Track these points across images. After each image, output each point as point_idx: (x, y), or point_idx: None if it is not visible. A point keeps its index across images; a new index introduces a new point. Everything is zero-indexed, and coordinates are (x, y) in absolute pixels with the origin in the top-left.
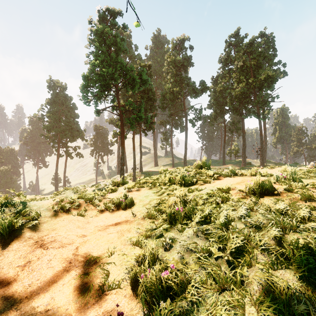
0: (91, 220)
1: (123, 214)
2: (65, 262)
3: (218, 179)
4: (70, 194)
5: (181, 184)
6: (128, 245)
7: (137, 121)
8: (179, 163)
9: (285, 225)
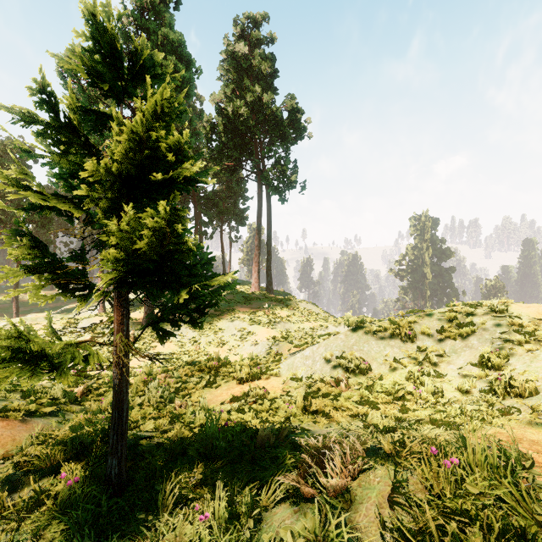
0: None
1: None
2: None
3: None
4: (28, 321)
5: None
6: None
7: None
8: None
9: None
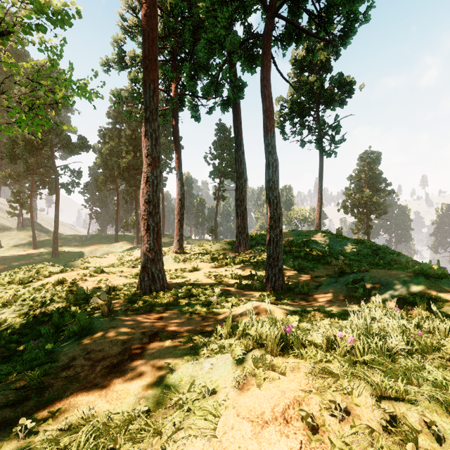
0: None
1: None
2: None
3: (50, 276)
4: None
5: (20, 283)
6: None
7: None
8: (47, 241)
9: (54, 294)
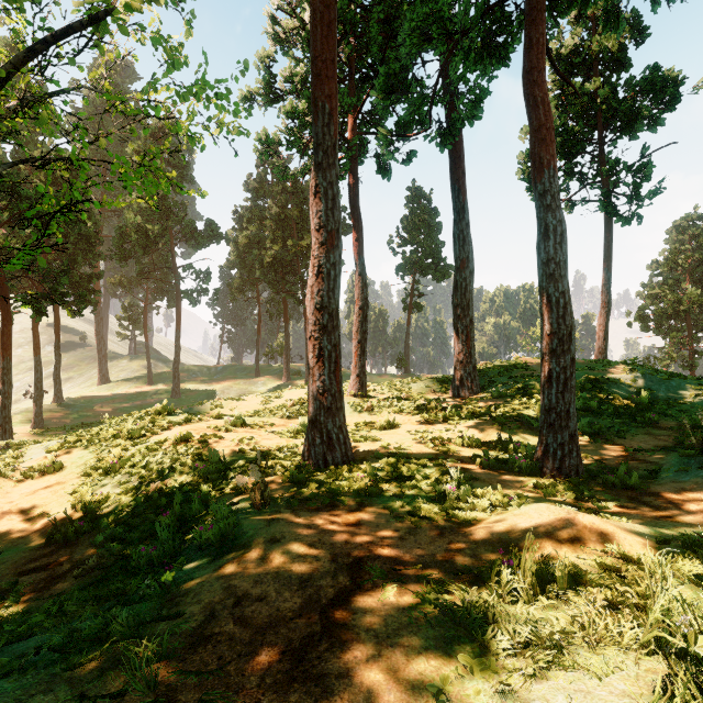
0: (12, 491)
1: (53, 479)
2: (5, 517)
3: (169, 429)
4: None
5: (129, 438)
6: (65, 496)
7: (52, 302)
8: (166, 374)
9: (176, 460)
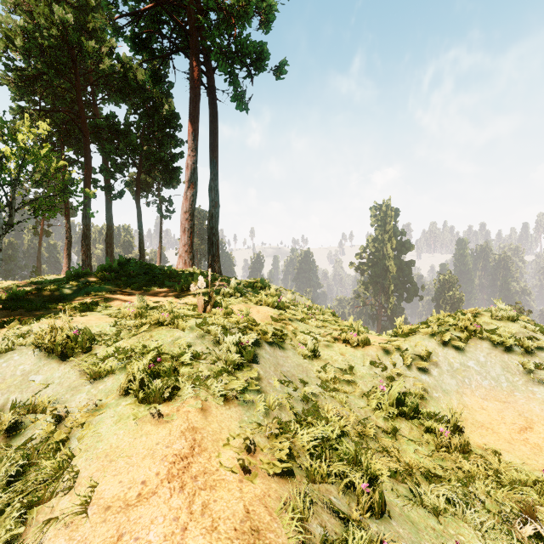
0: None
1: None
2: None
3: (4, 282)
4: None
5: None
6: None
7: None
8: None
9: None
